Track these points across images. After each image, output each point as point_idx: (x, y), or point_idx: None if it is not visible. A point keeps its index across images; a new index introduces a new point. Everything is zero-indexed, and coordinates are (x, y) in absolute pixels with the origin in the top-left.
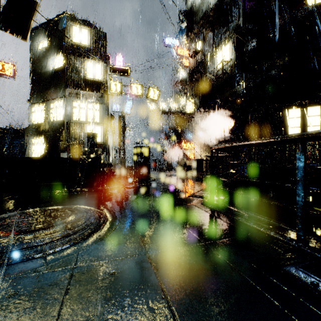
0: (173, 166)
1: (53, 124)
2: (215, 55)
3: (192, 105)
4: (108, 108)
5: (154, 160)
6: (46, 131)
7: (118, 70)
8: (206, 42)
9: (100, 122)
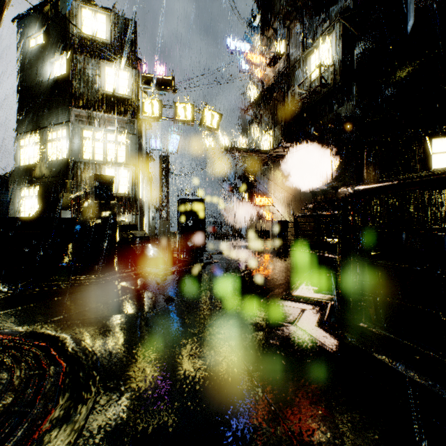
0: (240, 231)
1: (51, 165)
2: (307, 58)
3: (270, 139)
4: (141, 142)
5: (213, 223)
6: (41, 177)
7: (156, 82)
8: (293, 41)
9: (126, 162)
